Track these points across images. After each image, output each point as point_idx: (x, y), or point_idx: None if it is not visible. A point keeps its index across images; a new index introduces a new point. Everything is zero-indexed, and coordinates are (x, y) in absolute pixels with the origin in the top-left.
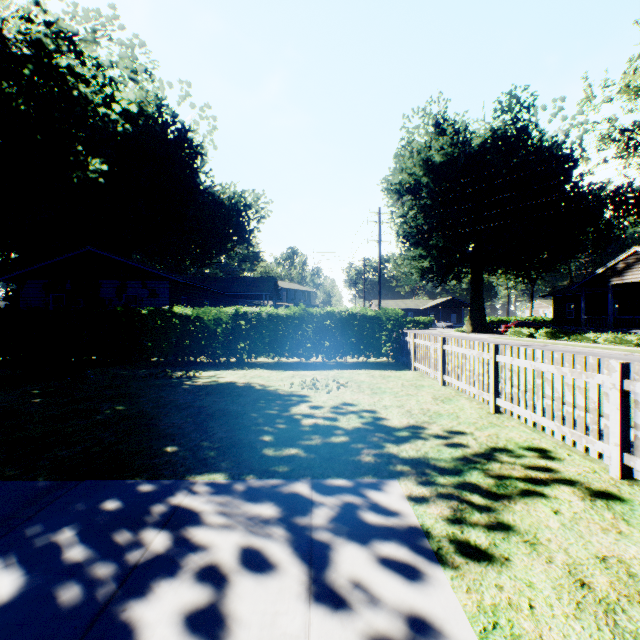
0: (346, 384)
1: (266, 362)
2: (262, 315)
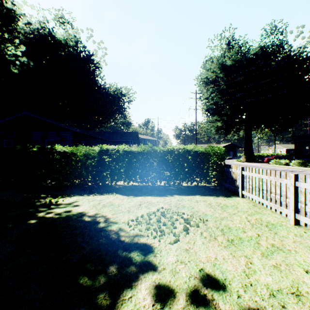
0: (191, 220)
1: (123, 185)
2: (119, 151)
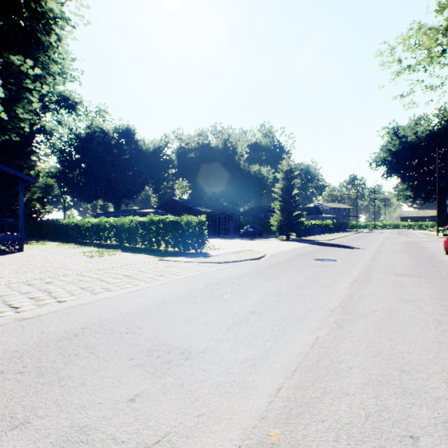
0: None
1: None
2: None
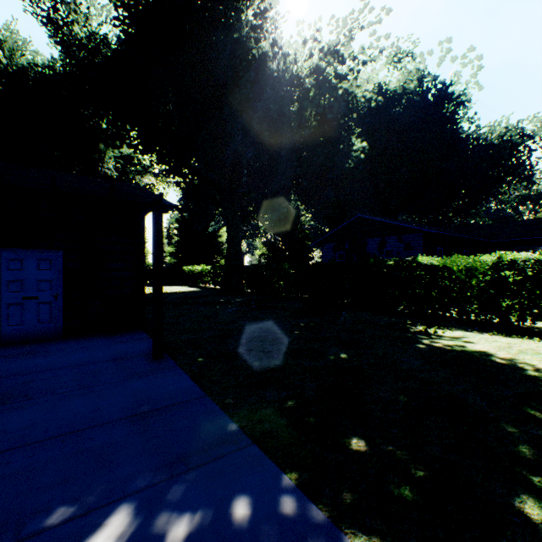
0: None
1: None
2: None
